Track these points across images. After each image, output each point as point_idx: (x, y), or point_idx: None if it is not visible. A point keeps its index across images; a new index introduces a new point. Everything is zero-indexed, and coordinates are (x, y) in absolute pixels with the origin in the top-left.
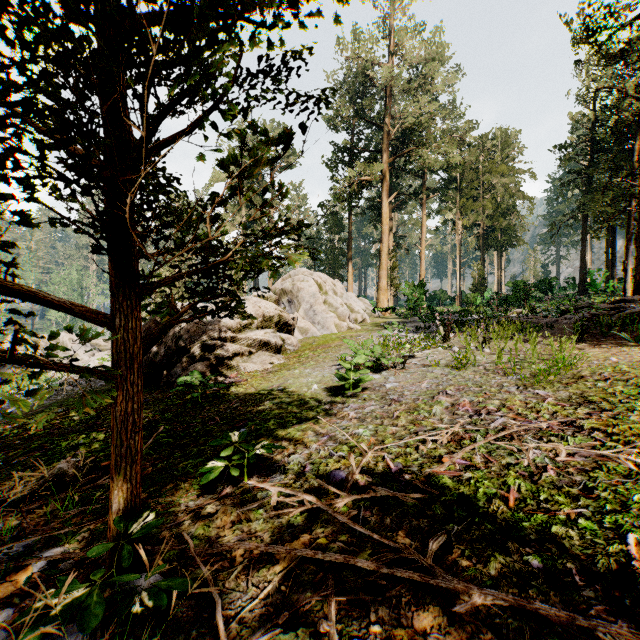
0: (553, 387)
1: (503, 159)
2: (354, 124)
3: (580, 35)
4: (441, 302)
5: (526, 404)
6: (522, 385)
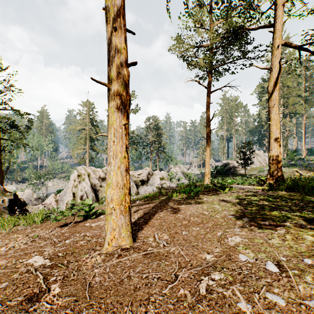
0: None
1: None
2: None
3: None
4: None
5: None
6: None
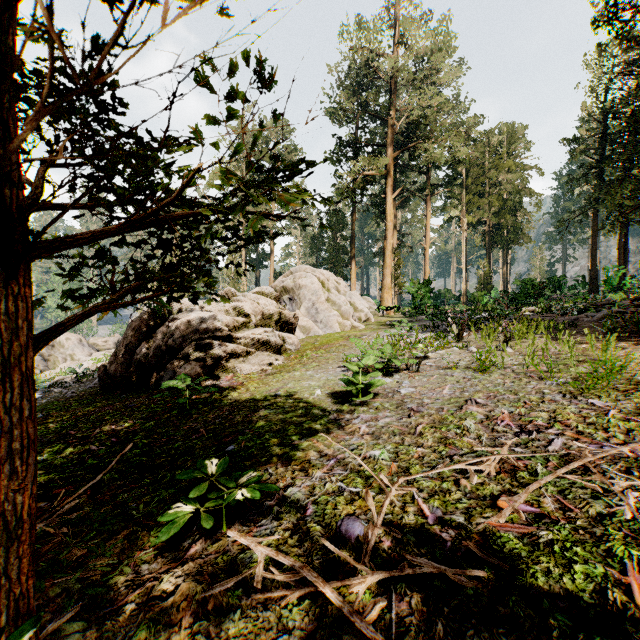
0: (610, 396)
1: (509, 155)
2: (357, 119)
3: (599, 16)
4: (446, 301)
5: (584, 418)
6: (567, 392)
